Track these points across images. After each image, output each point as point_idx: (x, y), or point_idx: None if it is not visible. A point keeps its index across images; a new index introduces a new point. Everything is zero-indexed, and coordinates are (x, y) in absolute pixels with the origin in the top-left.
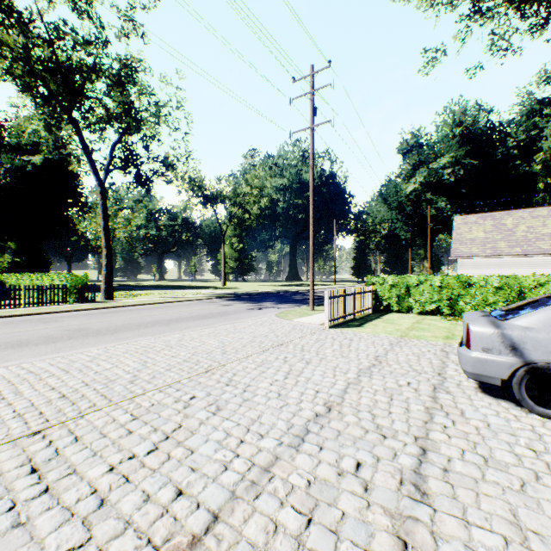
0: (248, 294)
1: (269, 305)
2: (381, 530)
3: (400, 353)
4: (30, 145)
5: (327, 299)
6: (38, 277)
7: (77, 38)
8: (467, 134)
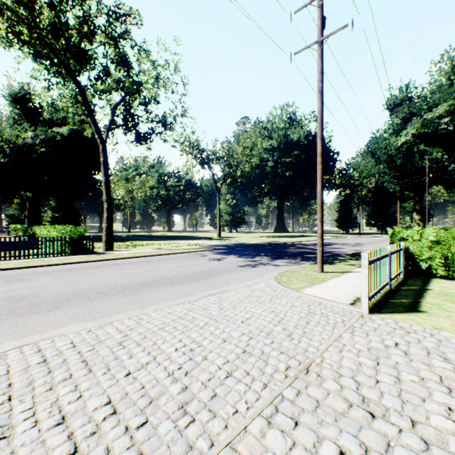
0: (240, 246)
1: (263, 260)
2: None
3: None
4: (60, 120)
5: (366, 266)
6: (49, 229)
7: None
8: None
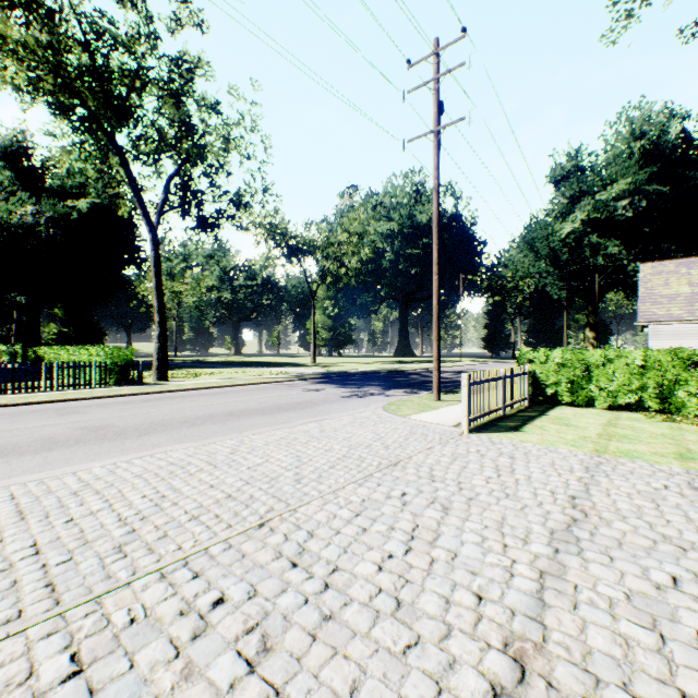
0: (344, 375)
1: (373, 390)
2: None
3: (614, 491)
4: (76, 188)
5: (465, 386)
6: (75, 351)
7: (117, 34)
8: (651, 150)
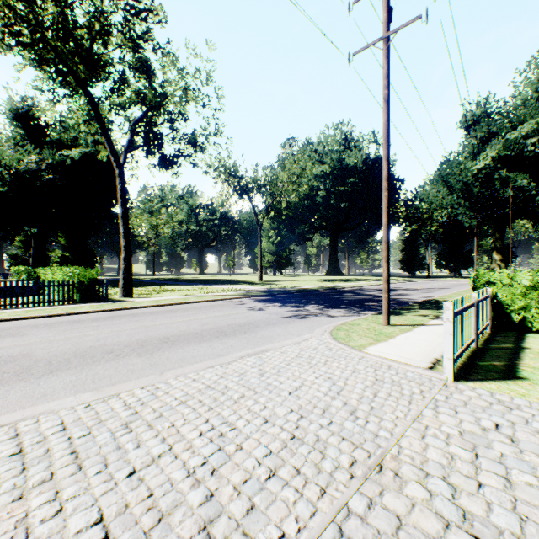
0: (286, 292)
1: (315, 310)
2: None
3: None
4: (70, 141)
5: (450, 319)
6: (55, 272)
7: None
8: None
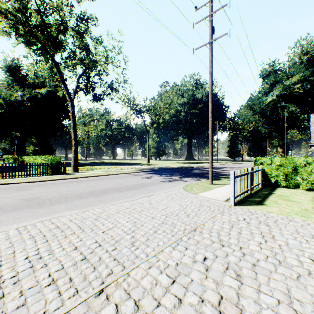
0: (162, 169)
1: (177, 178)
2: None
3: None
4: (40, 84)
5: (232, 178)
6: (36, 158)
7: (53, 5)
8: (312, 60)
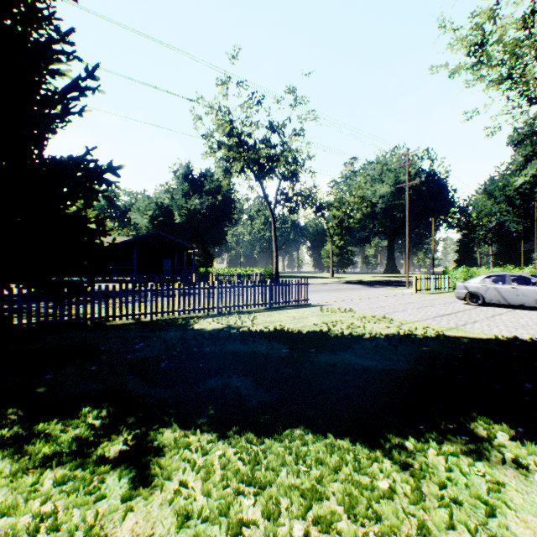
0: (359, 281)
1: (378, 286)
2: (415, 307)
3: (444, 299)
4: (215, 188)
5: (414, 279)
6: (241, 269)
7: (270, 144)
8: None
